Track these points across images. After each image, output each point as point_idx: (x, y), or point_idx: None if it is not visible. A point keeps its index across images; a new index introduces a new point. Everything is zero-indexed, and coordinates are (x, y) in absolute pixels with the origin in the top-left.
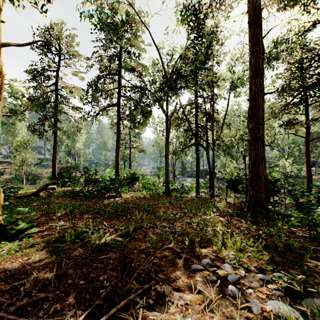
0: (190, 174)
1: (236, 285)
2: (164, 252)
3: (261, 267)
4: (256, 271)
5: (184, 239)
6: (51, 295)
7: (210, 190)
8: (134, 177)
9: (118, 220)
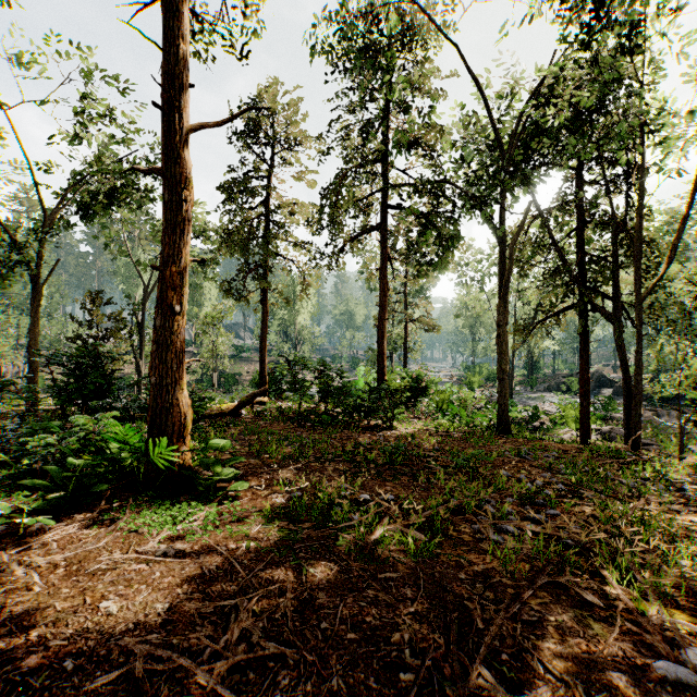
0: (553, 384)
1: None
2: (545, 595)
3: None
4: None
5: (597, 567)
6: (290, 652)
7: (626, 428)
8: (419, 387)
9: (399, 483)
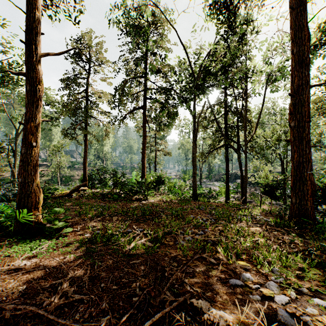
0: (218, 178)
1: (286, 309)
2: (197, 262)
3: (315, 289)
4: (309, 294)
5: (218, 249)
6: (85, 297)
7: (241, 195)
8: (160, 180)
9: (146, 223)
